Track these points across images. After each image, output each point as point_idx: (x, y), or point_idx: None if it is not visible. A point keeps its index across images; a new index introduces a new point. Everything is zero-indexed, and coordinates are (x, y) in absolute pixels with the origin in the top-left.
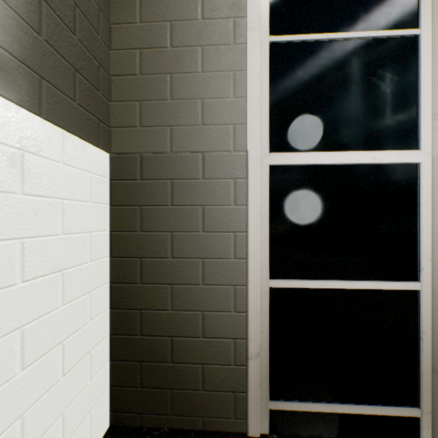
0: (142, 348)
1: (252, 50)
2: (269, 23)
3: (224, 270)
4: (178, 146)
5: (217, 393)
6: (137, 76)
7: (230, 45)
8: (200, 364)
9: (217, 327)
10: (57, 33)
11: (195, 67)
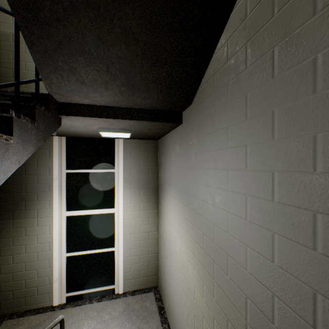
0: None
1: None
2: None
3: None
4: None
5: None
6: None
7: None
8: None
9: None
10: None
11: None
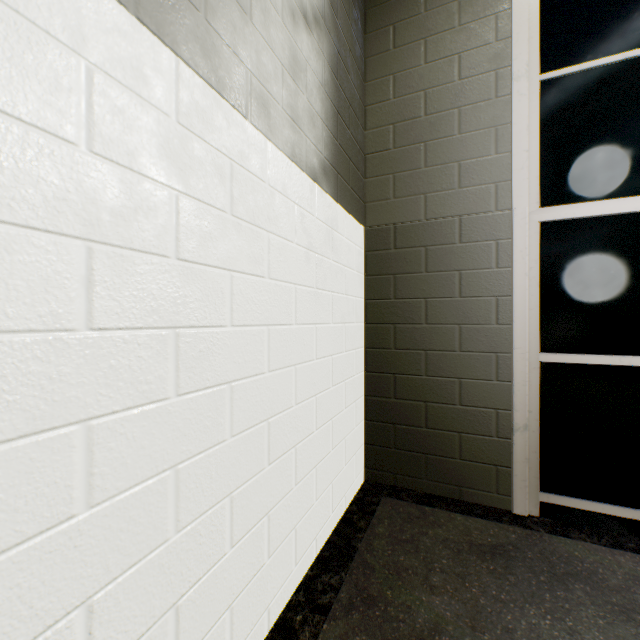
0: (395, 411)
1: (518, 100)
2: (539, 59)
3: (483, 337)
4: (432, 212)
5: (475, 465)
6: (391, 150)
7: (490, 100)
8: (457, 432)
9: (475, 396)
10: (342, 135)
11: (451, 131)
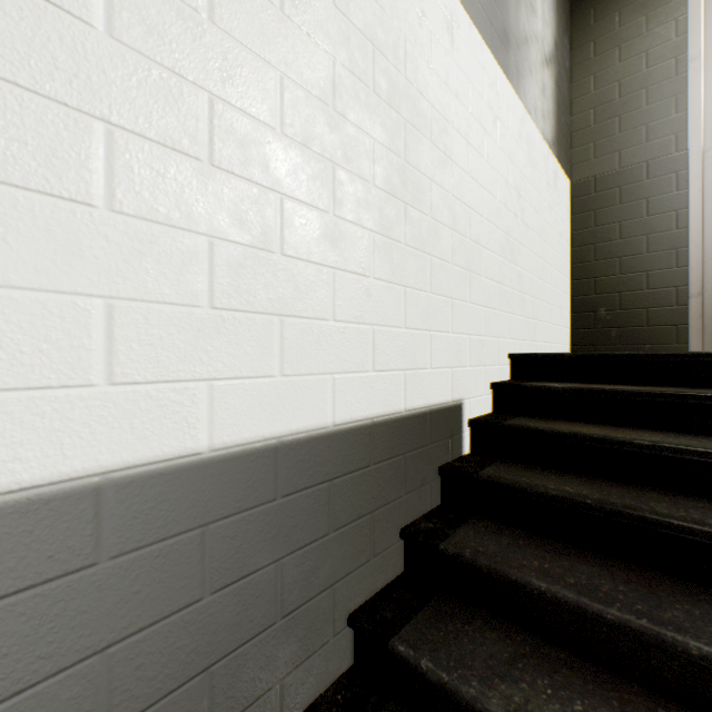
0: (594, 303)
1: (693, 75)
2: None
3: (665, 240)
4: (624, 163)
5: (659, 328)
6: (591, 127)
7: (671, 79)
8: (644, 309)
9: (659, 281)
10: (559, 122)
11: (639, 105)
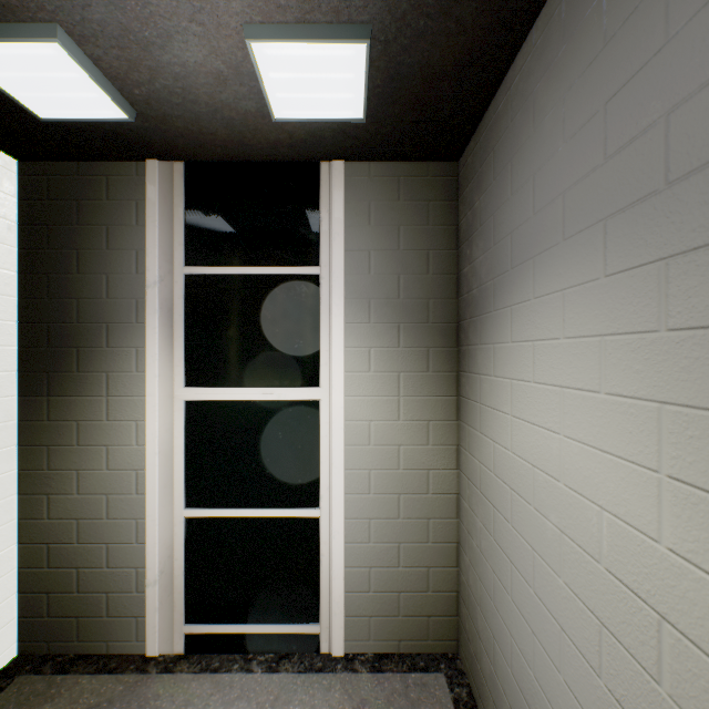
0: None
1: None
2: None
3: None
4: None
5: None
6: None
7: None
8: None
9: None
10: None
11: None
